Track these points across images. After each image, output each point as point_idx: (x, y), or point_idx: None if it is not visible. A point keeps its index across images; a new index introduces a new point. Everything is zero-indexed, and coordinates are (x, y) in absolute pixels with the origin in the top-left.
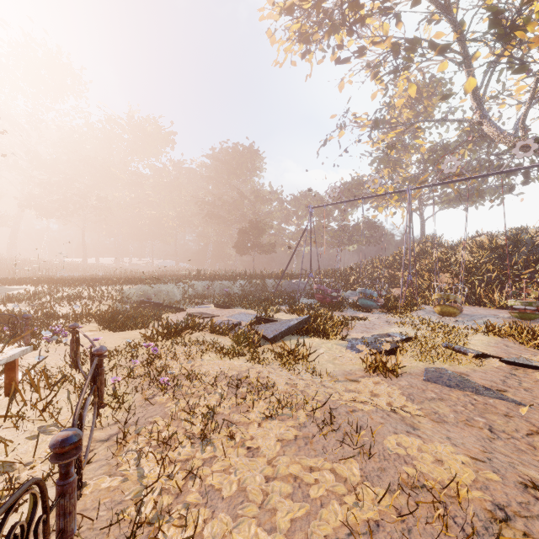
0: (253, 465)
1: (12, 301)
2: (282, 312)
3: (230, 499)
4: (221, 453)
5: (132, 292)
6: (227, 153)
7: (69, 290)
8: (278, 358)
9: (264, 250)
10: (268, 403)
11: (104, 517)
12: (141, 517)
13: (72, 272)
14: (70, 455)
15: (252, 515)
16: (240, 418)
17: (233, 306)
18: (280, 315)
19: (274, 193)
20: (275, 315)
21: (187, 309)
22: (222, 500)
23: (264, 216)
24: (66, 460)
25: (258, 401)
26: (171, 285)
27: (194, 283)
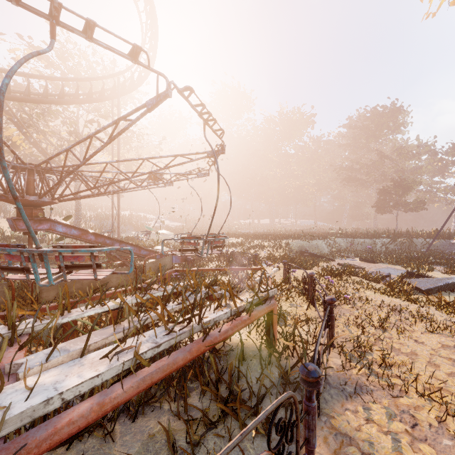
0: (420, 347)
1: (233, 247)
2: (437, 272)
3: (406, 354)
4: (395, 337)
5: (293, 245)
6: (365, 119)
7: (255, 242)
8: (434, 305)
9: (410, 208)
10: (428, 325)
11: (339, 340)
12: (358, 344)
13: (247, 230)
14: (332, 305)
15: (422, 362)
16: (405, 327)
17: (378, 261)
18: (435, 274)
19: (422, 146)
20: (428, 273)
21: (335, 260)
22: (401, 353)
23: (409, 172)
24: (332, 306)
25: (418, 322)
26: (320, 241)
27: (337, 240)
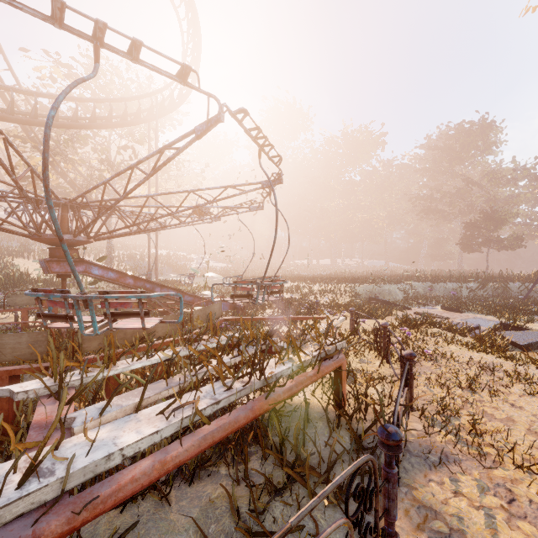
0: (517, 412)
1: (288, 292)
2: None
3: (501, 420)
4: (487, 400)
5: (361, 290)
6: (448, 137)
7: (315, 286)
8: (535, 363)
9: (504, 246)
10: (527, 387)
11: (419, 402)
12: (442, 407)
13: (304, 272)
14: (412, 361)
15: (521, 429)
16: (499, 389)
17: (465, 310)
18: (535, 326)
19: (520, 169)
20: (527, 325)
21: (412, 308)
22: (495, 419)
23: (502, 201)
24: (412, 362)
25: (515, 383)
26: (392, 286)
27: (413, 284)
